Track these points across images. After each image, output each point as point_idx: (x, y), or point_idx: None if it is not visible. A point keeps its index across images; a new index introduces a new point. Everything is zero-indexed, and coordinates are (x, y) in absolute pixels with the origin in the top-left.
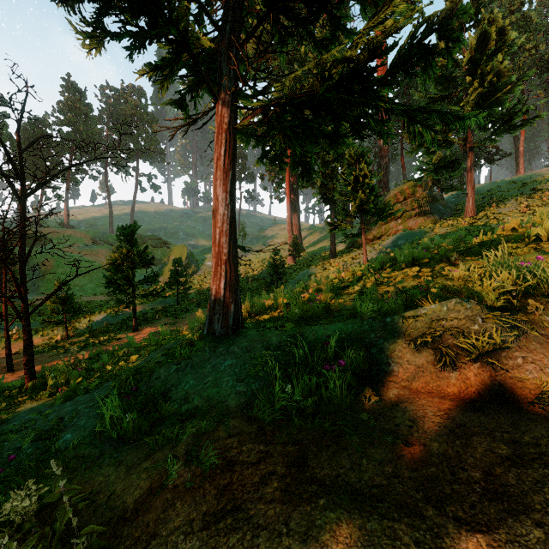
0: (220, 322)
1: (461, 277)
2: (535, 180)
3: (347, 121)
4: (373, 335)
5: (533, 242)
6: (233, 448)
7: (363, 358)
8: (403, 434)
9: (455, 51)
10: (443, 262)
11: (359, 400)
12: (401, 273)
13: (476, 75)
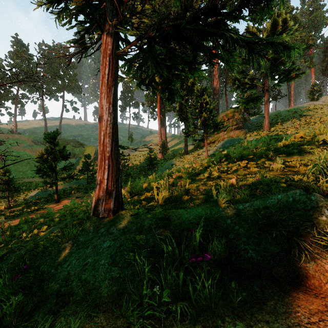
0: (103, 206)
1: (279, 168)
2: (301, 110)
3: (202, 52)
4: (229, 221)
5: (320, 145)
6: None
7: (224, 246)
8: None
9: None
10: (263, 158)
11: (226, 295)
12: (235, 165)
13: None
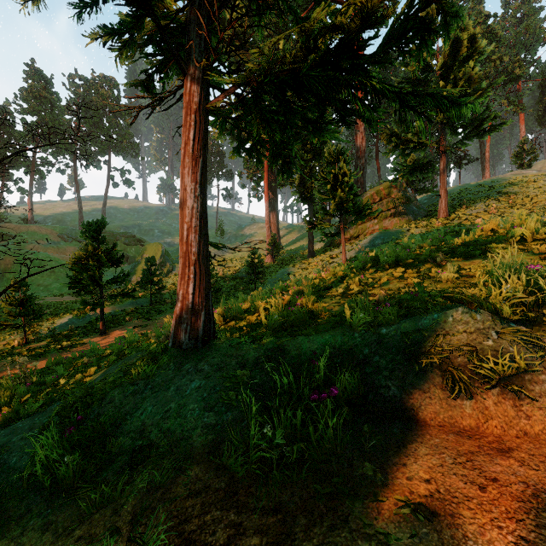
0: (187, 332)
1: (450, 279)
2: (501, 184)
3: (333, 106)
4: (367, 350)
5: (517, 242)
6: (194, 516)
7: (357, 381)
8: (420, 495)
9: (454, 28)
10: (428, 263)
11: (357, 439)
12: (385, 274)
13: (449, 81)
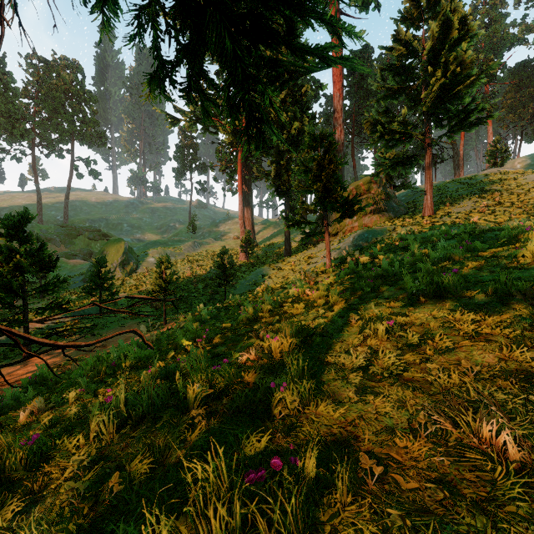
0: None
1: None
2: (481, 181)
3: None
4: None
5: None
6: None
7: None
8: None
9: None
10: (511, 300)
11: None
12: (428, 315)
13: (436, 67)
